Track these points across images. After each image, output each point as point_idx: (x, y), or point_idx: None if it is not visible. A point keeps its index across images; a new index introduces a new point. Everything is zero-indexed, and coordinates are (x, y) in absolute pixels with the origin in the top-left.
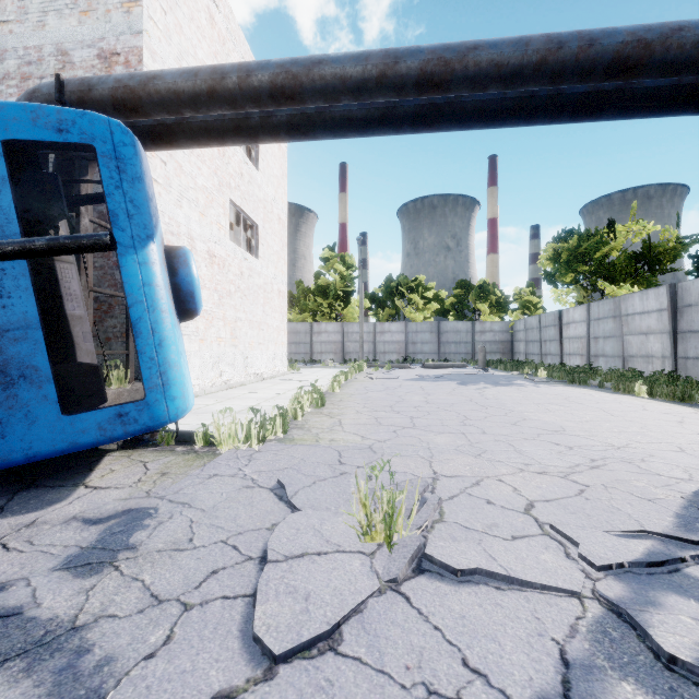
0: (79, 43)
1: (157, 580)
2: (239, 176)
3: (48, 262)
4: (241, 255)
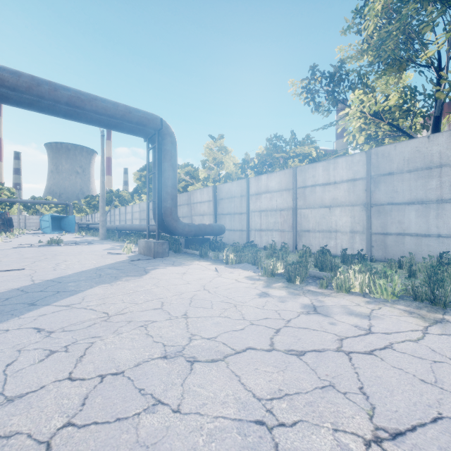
0: None
1: None
2: None
3: None
4: None
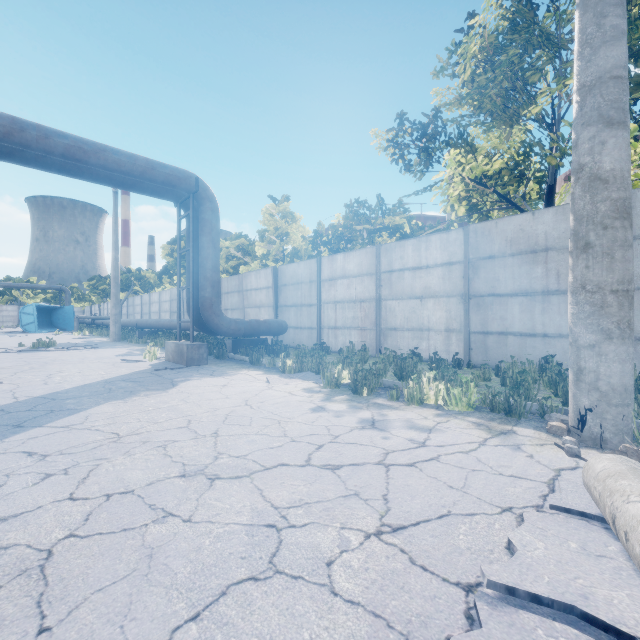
0: None
1: None
2: None
3: None
4: None
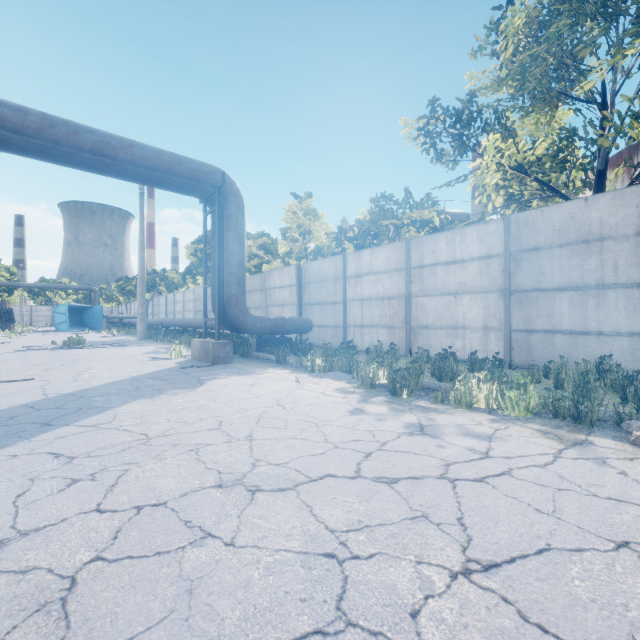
0: None
1: None
2: None
3: None
4: None
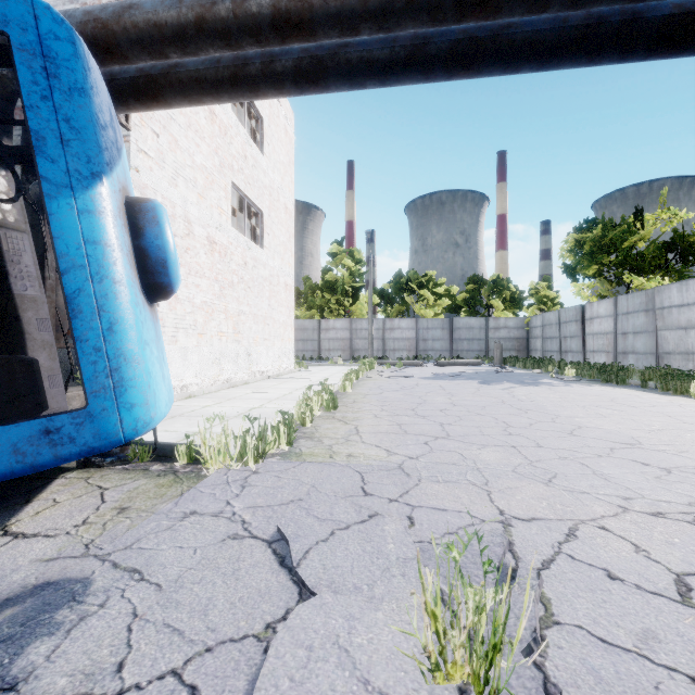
0: None
1: None
2: (243, 158)
3: None
4: (245, 243)
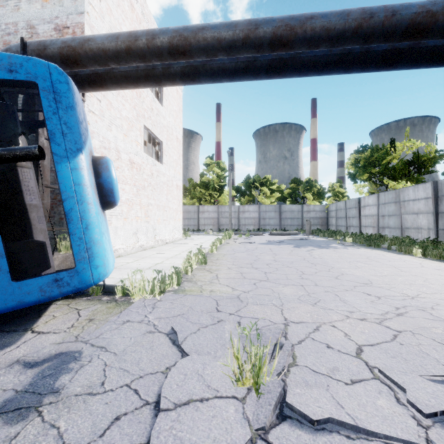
0: (42, 20)
1: (70, 427)
2: (150, 110)
3: (12, 168)
4: (152, 162)
